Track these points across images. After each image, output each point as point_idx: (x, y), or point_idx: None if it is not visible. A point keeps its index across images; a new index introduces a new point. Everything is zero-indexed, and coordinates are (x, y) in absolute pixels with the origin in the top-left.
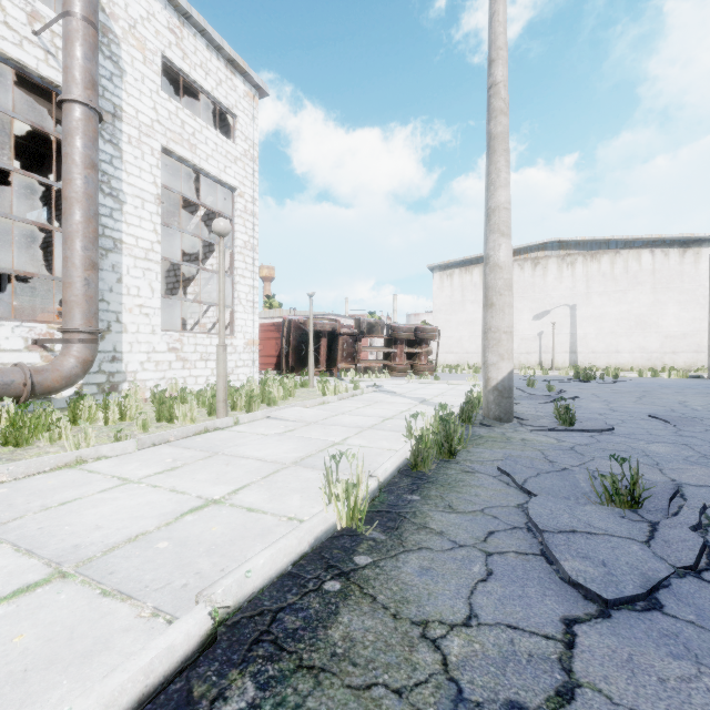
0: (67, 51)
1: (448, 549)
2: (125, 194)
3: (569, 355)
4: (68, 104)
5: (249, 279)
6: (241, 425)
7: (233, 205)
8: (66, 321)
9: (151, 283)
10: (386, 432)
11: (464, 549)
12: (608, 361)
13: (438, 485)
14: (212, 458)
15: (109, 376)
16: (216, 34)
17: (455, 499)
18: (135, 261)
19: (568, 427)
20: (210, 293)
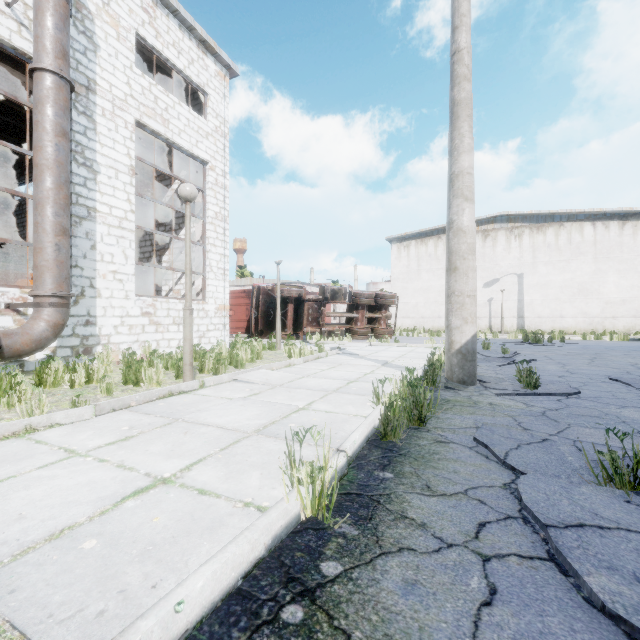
0: (37, 21)
1: (435, 551)
2: (99, 165)
3: (517, 320)
4: (38, 73)
5: (219, 247)
6: (206, 388)
7: (205, 178)
8: (36, 285)
9: (125, 250)
10: (351, 395)
11: (454, 551)
12: (553, 325)
13: (411, 458)
14: (171, 426)
15: (83, 339)
16: (188, 15)
17: (432, 477)
18: (109, 229)
19: (532, 390)
20: (183, 261)
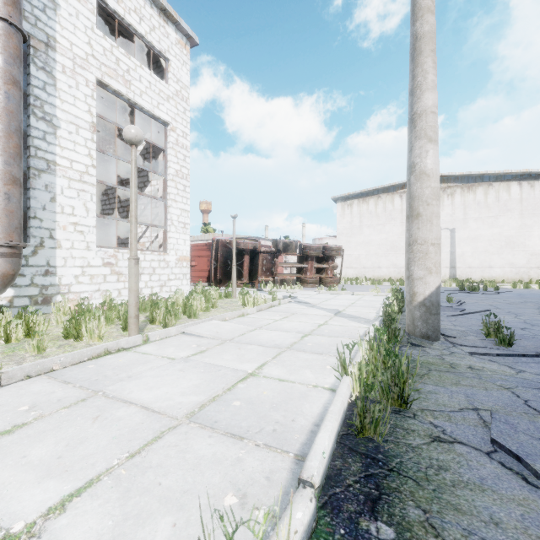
0: None
1: None
2: (59, 120)
3: (449, 270)
4: None
5: (180, 203)
6: (151, 343)
7: (166, 138)
8: None
9: (86, 203)
10: (307, 354)
11: None
12: (482, 274)
13: (411, 482)
14: (83, 404)
15: (42, 289)
16: None
17: None
18: (70, 182)
19: (507, 348)
20: (148, 216)
